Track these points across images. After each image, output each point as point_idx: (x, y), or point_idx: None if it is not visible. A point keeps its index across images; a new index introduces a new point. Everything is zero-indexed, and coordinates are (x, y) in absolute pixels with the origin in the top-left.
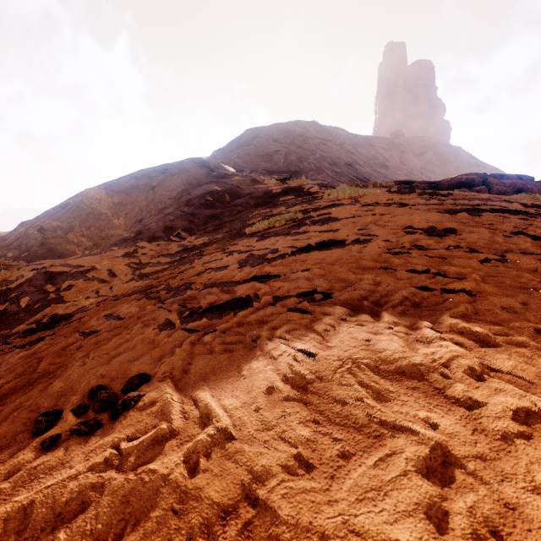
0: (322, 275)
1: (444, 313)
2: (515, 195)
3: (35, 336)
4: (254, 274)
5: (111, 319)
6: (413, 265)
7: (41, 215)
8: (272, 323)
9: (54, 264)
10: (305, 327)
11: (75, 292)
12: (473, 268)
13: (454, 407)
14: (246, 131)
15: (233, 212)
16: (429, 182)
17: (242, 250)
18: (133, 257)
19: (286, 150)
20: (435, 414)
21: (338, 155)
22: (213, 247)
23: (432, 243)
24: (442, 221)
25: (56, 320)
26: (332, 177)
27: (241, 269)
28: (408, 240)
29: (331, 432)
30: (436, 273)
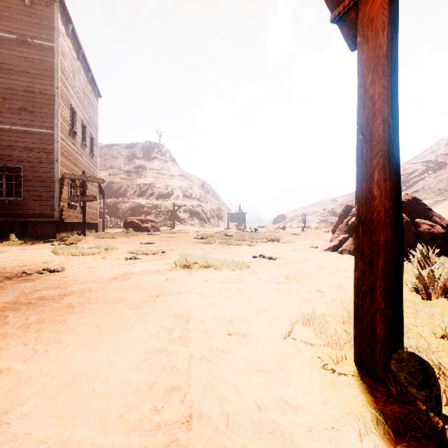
0: None
1: None
2: None
3: None
4: None
5: None
6: None
7: None
8: None
9: None
10: None
11: None
12: None
13: None
14: None
15: None
16: None
17: None
18: None
19: None
20: None
21: None
22: (445, 200)
23: None
24: None
25: None
26: None
27: None
28: None
29: None
30: None
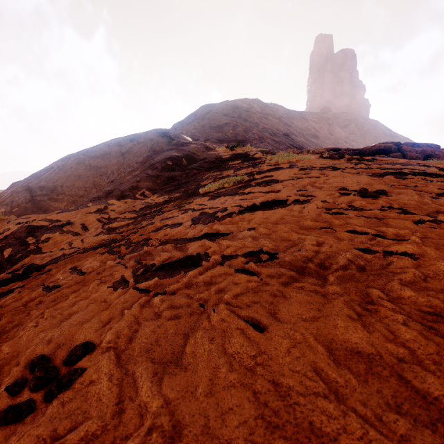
0: (267, 235)
1: (391, 278)
2: (428, 160)
3: (7, 288)
4: (205, 231)
5: (74, 273)
6: (352, 225)
7: (30, 176)
8: (220, 285)
9: (38, 218)
10: (252, 291)
11: (52, 244)
12: (410, 229)
13: (427, 407)
14: (201, 107)
15: (189, 174)
16: (353, 149)
17: (195, 208)
18: (104, 213)
19: (234, 122)
20: (407, 418)
21: (277, 127)
22: (171, 204)
23: (366, 204)
24: (372, 183)
25: (29, 271)
26: (272, 145)
27: (193, 226)
28: (344, 201)
29: (286, 438)
30: (375, 234)
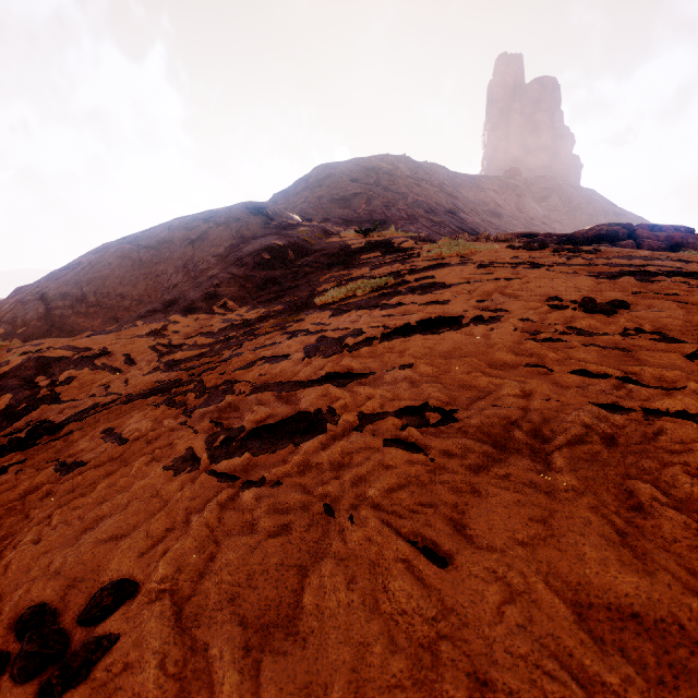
0: (434, 377)
1: (667, 461)
2: (681, 252)
3: None
4: (328, 370)
5: (109, 440)
6: (581, 362)
7: (45, 277)
8: (359, 469)
9: (57, 344)
10: (418, 481)
11: (77, 387)
12: (681, 369)
13: None
14: (316, 168)
15: (299, 275)
16: (558, 234)
17: (309, 330)
18: (162, 336)
19: (368, 192)
20: None
21: (436, 200)
22: (270, 323)
23: (597, 325)
24: (600, 289)
25: (37, 434)
26: (429, 229)
27: (308, 360)
28: (559, 319)
29: None
30: (623, 378)
